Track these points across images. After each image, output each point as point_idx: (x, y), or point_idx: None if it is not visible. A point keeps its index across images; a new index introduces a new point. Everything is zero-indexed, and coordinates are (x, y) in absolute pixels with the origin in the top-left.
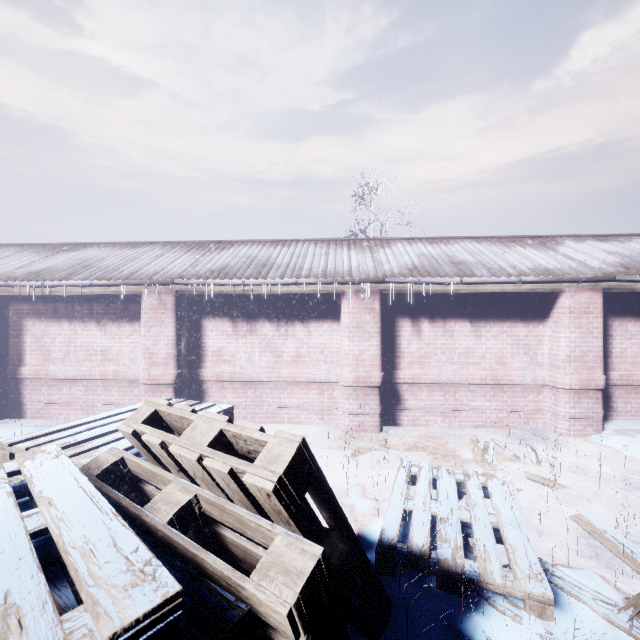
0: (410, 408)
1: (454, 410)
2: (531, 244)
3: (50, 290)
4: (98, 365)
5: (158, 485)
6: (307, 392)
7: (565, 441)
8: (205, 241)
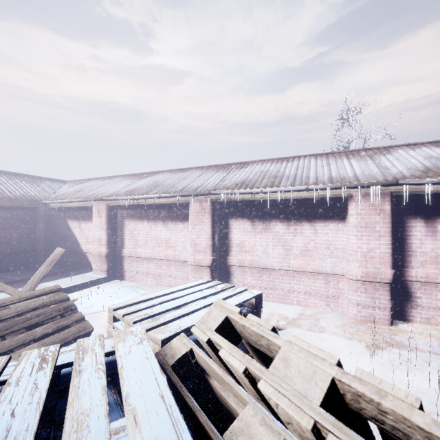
0: (423, 306)
1: None
2: None
3: (137, 201)
4: (163, 250)
5: (226, 391)
6: (313, 281)
7: None
8: (228, 163)
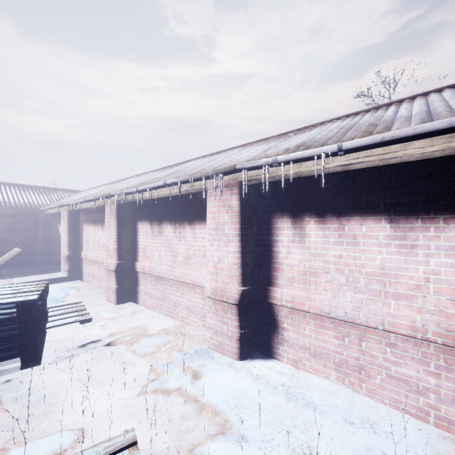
0: (290, 342)
1: (358, 368)
2: None
3: (76, 206)
4: (101, 253)
5: None
6: (193, 295)
7: None
8: (177, 163)
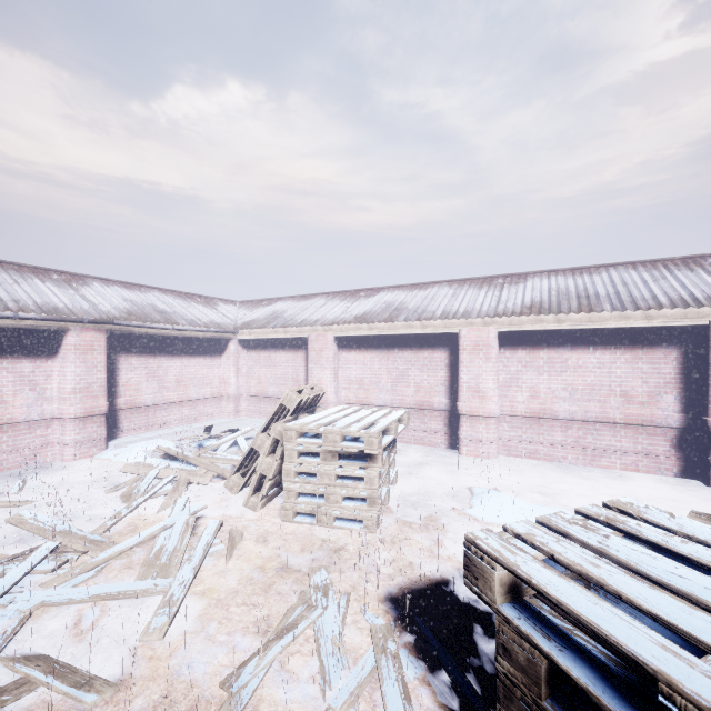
0: None
1: None
2: (55, 279)
3: None
4: None
5: None
6: None
7: (69, 465)
8: None
